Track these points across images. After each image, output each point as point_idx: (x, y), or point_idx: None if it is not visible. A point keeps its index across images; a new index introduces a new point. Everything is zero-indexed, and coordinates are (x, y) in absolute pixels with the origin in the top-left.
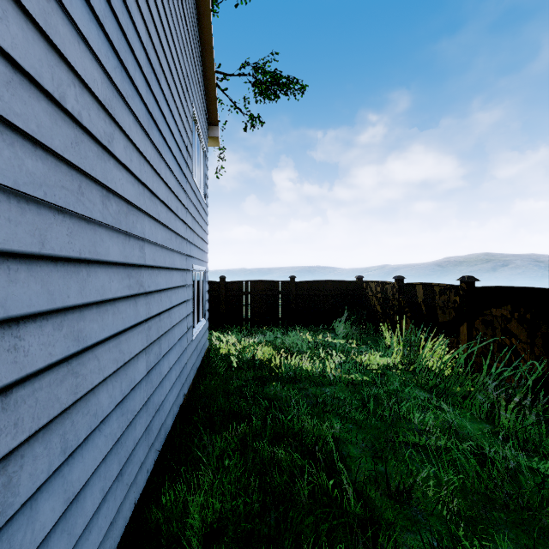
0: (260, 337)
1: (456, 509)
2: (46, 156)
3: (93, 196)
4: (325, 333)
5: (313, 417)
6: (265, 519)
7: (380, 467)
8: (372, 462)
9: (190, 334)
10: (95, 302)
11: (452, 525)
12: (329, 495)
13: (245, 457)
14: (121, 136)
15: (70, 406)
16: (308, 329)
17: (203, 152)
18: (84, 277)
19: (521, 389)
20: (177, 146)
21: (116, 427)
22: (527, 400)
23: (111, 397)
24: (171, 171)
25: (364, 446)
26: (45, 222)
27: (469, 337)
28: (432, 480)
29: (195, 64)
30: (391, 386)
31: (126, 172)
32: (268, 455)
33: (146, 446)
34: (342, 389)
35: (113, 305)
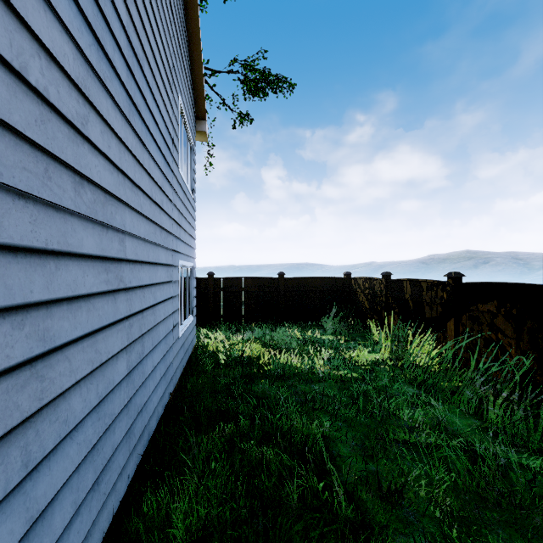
0: (248, 334)
1: (449, 509)
2: (3, 132)
3: (64, 181)
4: (314, 329)
5: (302, 415)
6: (253, 526)
7: (371, 467)
8: (363, 461)
9: (176, 332)
10: (65, 298)
11: (445, 526)
12: (319, 497)
13: (232, 459)
14: (97, 120)
15: (34, 413)
16: (297, 326)
17: (191, 146)
18: (52, 270)
19: (507, 383)
20: (162, 137)
21: (91, 433)
22: (515, 395)
23: (85, 401)
24: (156, 163)
25: (354, 445)
26: (2, 207)
27: (456, 332)
28: (423, 479)
29: (181, 55)
30: (380, 382)
31: (103, 159)
32: (256, 456)
33: (126, 451)
34: (331, 386)
35: (88, 302)
